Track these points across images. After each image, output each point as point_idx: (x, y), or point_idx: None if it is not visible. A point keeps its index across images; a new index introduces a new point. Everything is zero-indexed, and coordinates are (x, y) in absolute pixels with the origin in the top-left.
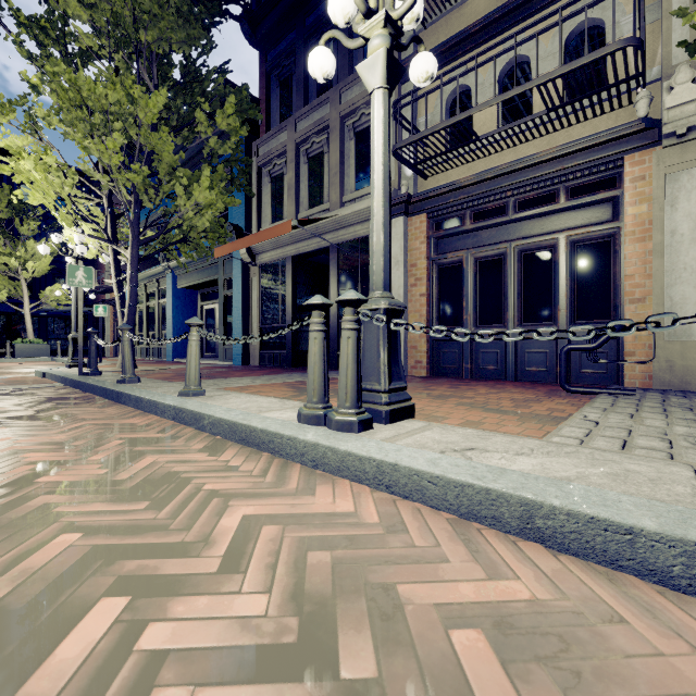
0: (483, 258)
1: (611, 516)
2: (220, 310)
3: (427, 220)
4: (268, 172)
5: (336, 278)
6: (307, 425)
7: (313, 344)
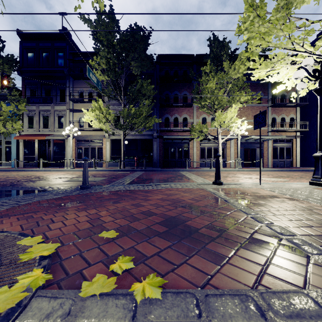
0: (85, 147)
1: None
2: (3, 150)
3: (75, 139)
4: (27, 114)
5: (53, 147)
6: (65, 169)
7: (65, 162)
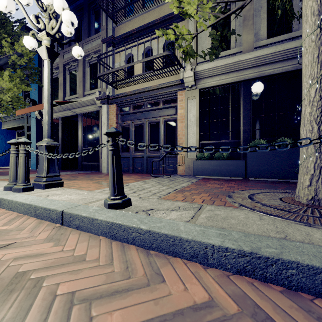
0: (137, 124)
1: (48, 206)
2: None
3: (117, 107)
4: None
5: (81, 129)
6: (4, 191)
7: (11, 158)
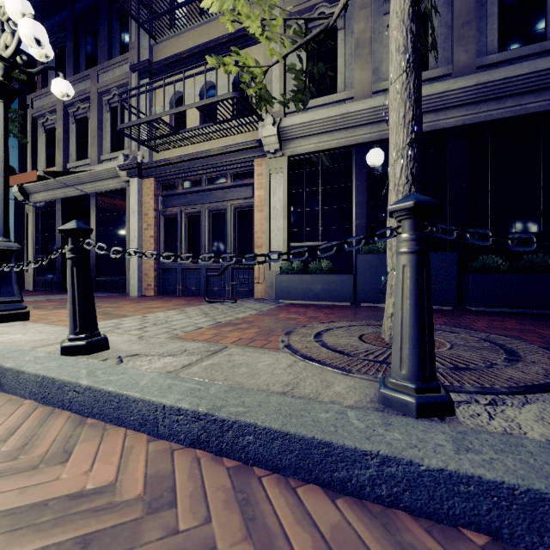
0: (190, 213)
1: None
2: None
3: (156, 182)
4: (41, 124)
5: (95, 220)
6: None
7: None
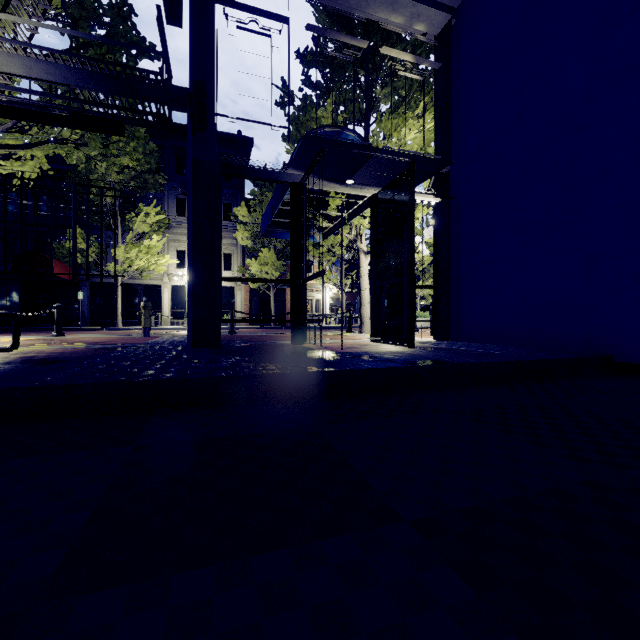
0: None
1: None
2: None
3: None
4: None
5: None
6: None
7: None
